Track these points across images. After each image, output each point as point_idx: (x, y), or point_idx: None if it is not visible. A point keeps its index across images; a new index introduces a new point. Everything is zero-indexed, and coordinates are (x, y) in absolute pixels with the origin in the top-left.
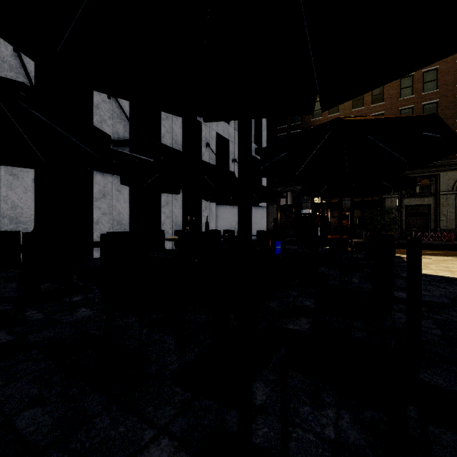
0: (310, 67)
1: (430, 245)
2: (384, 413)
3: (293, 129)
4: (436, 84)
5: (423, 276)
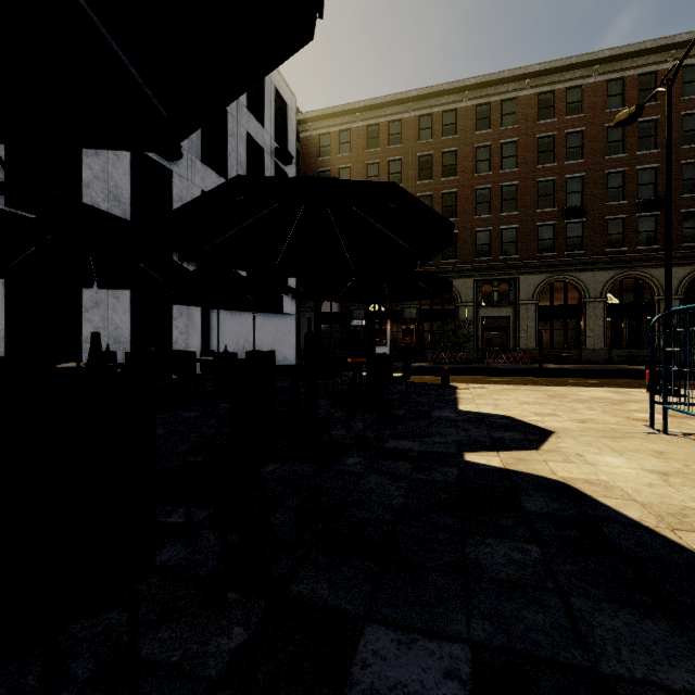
0: (120, 61)
1: (504, 370)
2: (164, 681)
3: None
4: (516, 162)
5: (457, 414)
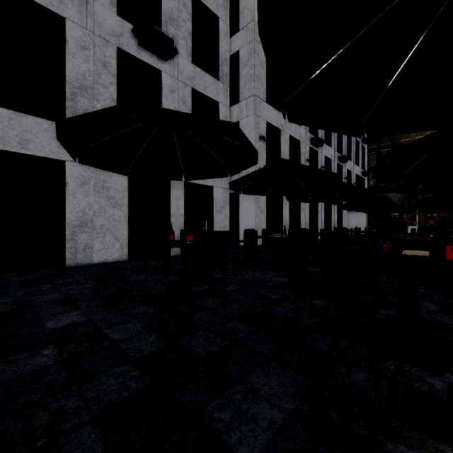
0: None
1: None
2: None
3: (383, 148)
4: None
5: None
